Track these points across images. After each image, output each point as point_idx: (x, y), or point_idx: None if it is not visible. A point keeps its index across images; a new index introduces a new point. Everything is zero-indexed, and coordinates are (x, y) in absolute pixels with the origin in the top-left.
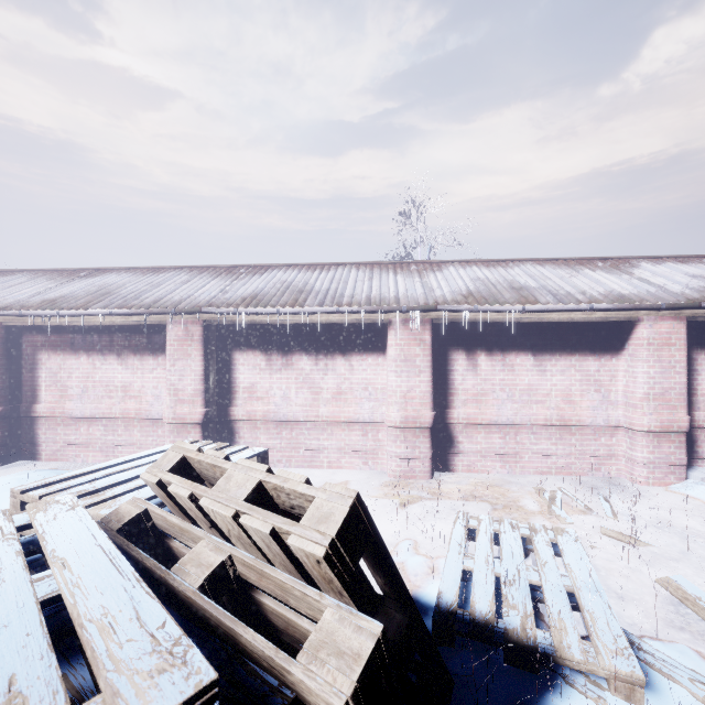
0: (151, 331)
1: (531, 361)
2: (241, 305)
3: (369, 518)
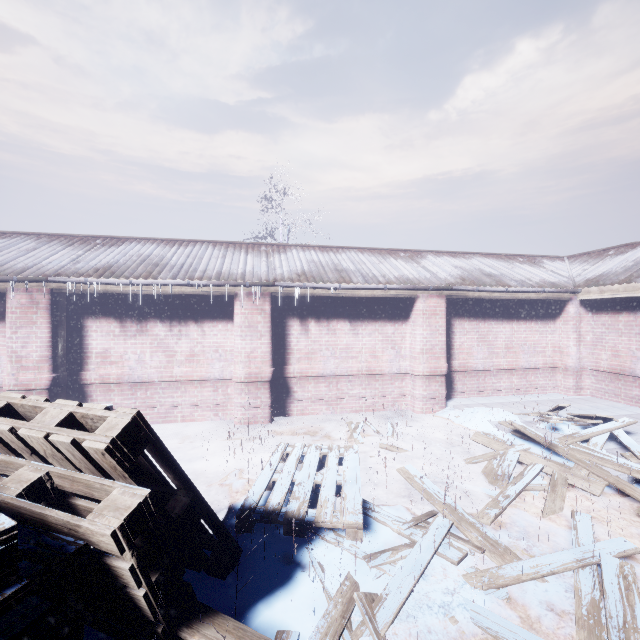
0: None
1: (348, 327)
2: (93, 276)
3: (150, 428)
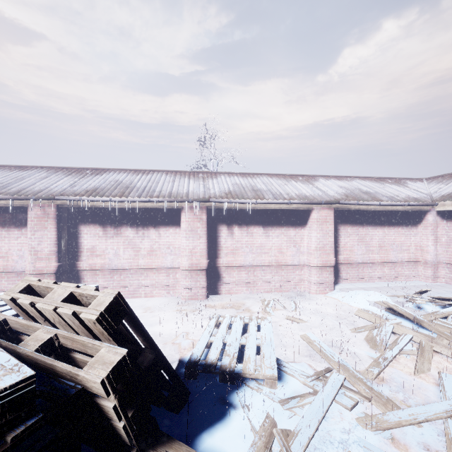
0: (16, 211)
1: (262, 231)
2: (85, 195)
3: (127, 304)
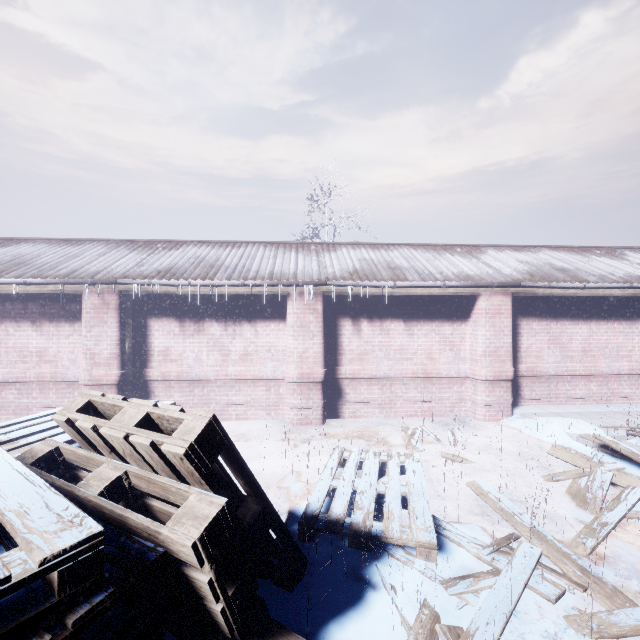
0: (67, 299)
1: (402, 327)
2: (156, 277)
3: (224, 432)
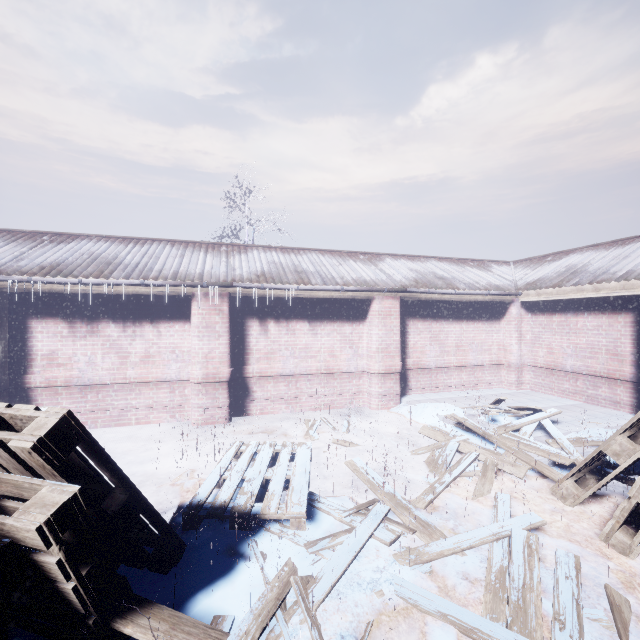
0: None
1: (307, 327)
2: (38, 274)
3: (82, 427)
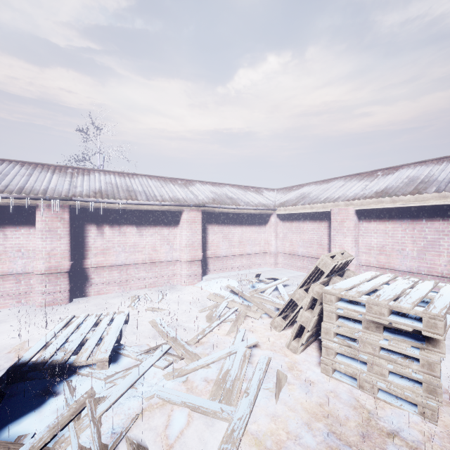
0: None
1: (135, 230)
2: None
3: None
